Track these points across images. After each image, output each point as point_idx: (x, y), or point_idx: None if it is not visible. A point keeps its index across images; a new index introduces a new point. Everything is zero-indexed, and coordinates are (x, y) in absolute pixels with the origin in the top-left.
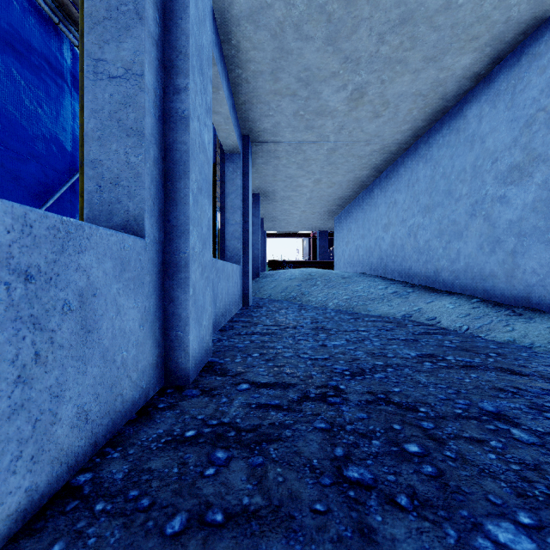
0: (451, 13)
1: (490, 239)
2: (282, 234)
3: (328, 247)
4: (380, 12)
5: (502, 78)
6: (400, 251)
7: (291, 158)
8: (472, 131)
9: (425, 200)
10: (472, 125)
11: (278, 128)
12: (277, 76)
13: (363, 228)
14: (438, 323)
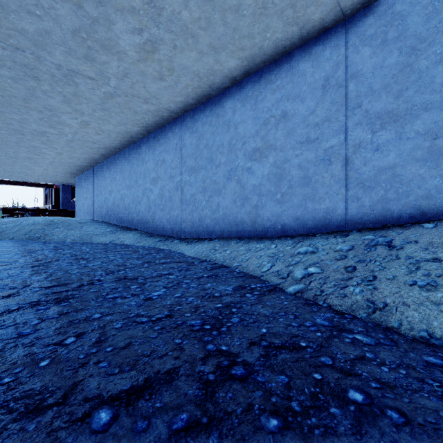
0: (125, 115)
1: (148, 206)
2: (19, 182)
3: (72, 197)
4: (92, 103)
5: (151, 140)
6: (117, 207)
7: (36, 137)
8: (143, 156)
9: (128, 182)
10: (143, 154)
11: (26, 121)
12: (28, 101)
13: (97, 190)
14: (124, 243)
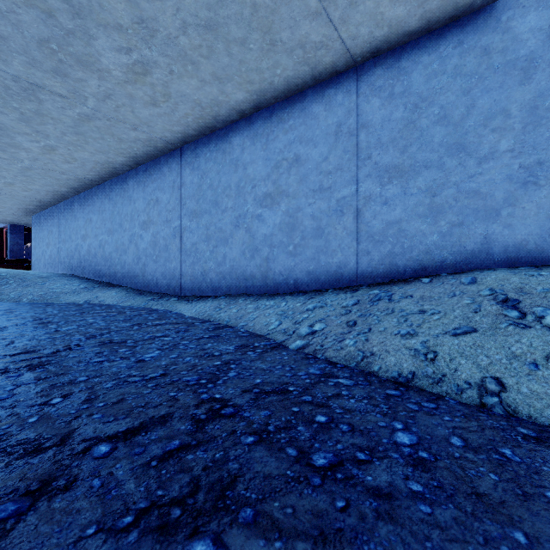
0: (106, 141)
1: (137, 256)
2: None
3: (25, 241)
4: (61, 125)
5: (141, 174)
6: (95, 257)
7: None
8: (131, 194)
9: (109, 225)
10: (131, 190)
11: None
12: None
13: (65, 233)
14: (104, 302)
